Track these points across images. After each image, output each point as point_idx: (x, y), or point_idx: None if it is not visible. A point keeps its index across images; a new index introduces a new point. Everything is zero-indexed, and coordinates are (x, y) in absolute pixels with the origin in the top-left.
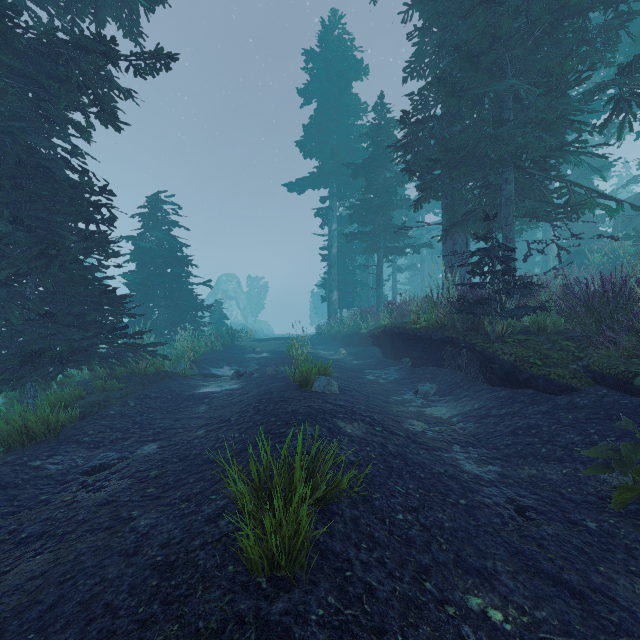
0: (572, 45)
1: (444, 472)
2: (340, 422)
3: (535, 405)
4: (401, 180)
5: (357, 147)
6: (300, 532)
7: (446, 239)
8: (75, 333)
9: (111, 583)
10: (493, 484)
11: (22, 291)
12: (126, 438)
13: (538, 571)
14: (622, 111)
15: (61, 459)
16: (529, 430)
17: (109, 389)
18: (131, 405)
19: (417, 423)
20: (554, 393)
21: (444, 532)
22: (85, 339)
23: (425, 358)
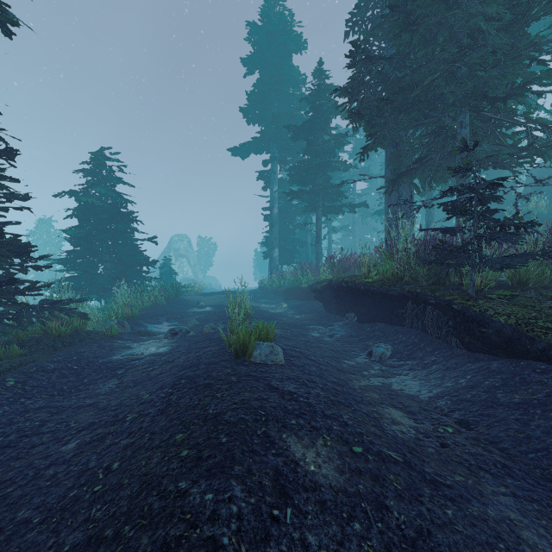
0: None
1: None
2: (294, 443)
3: None
4: (339, 142)
5: (297, 115)
6: None
7: (392, 190)
8: None
9: None
10: None
11: None
12: None
13: None
14: None
15: None
16: None
17: (8, 355)
18: (8, 385)
19: (398, 415)
20: None
21: None
22: None
23: (373, 314)
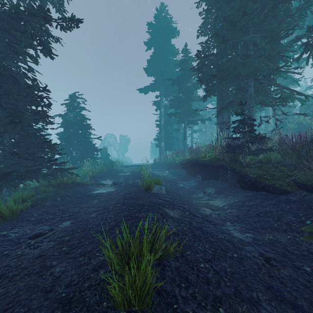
0: (283, 17)
1: (224, 238)
2: (167, 210)
3: (268, 200)
4: (195, 87)
5: (174, 71)
6: (146, 283)
7: (219, 115)
8: (30, 163)
9: (34, 312)
10: (250, 244)
11: (3, 141)
12: (54, 218)
13: (282, 299)
14: (308, 50)
15: (18, 230)
16: (266, 214)
17: (48, 191)
18: (58, 200)
19: (206, 209)
20: (278, 194)
21: (227, 274)
22: (35, 166)
23: (208, 175)
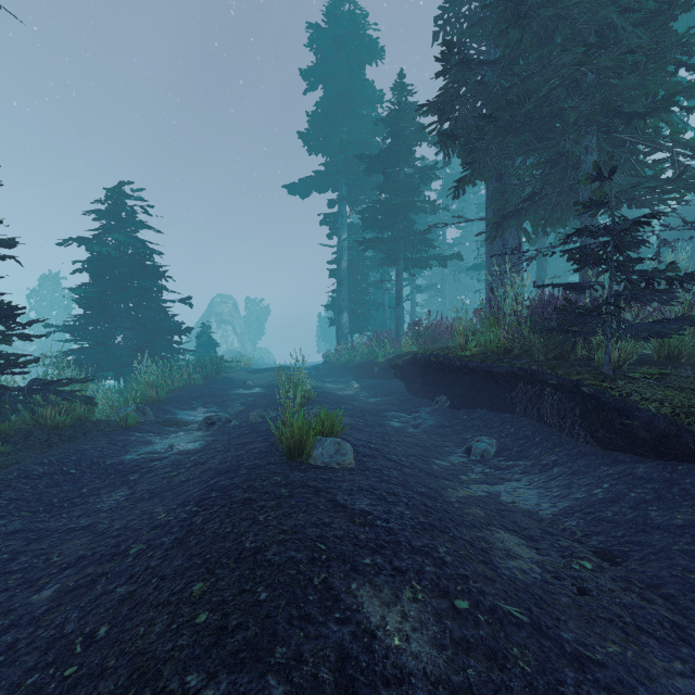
0: None
1: None
2: (369, 598)
3: None
4: (425, 177)
5: (371, 142)
6: None
7: (495, 236)
8: None
9: None
10: None
11: None
12: None
13: None
14: None
15: None
16: None
17: None
18: None
19: (514, 543)
20: None
21: None
22: None
23: (471, 397)
